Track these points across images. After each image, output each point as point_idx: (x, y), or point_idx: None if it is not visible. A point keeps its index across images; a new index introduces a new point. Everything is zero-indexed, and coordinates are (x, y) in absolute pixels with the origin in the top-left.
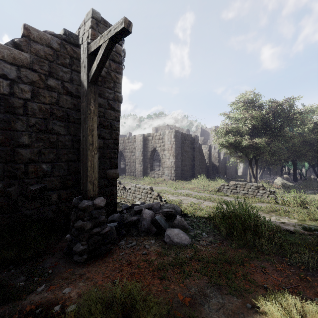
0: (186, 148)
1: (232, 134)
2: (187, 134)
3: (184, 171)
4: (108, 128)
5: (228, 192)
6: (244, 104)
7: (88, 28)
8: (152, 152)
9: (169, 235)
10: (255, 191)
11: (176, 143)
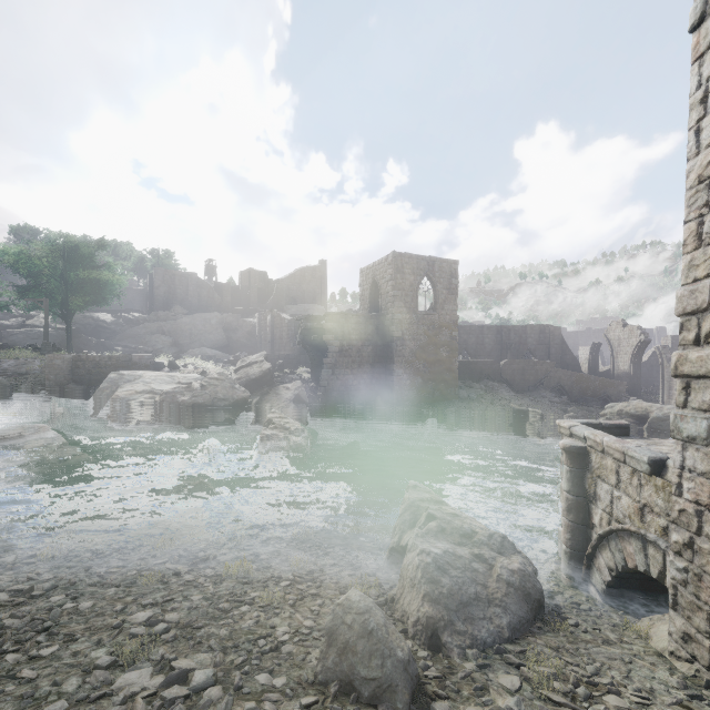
0: None
1: None
2: None
3: None
4: None
5: None
6: None
7: (669, 340)
8: None
9: None
10: None
11: None
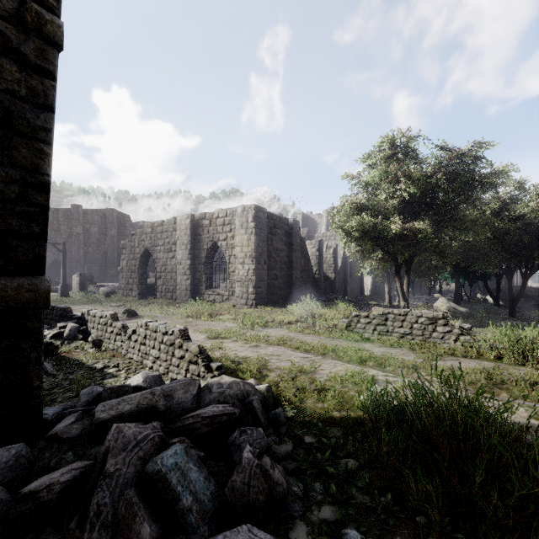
0: (277, 244)
1: (368, 213)
2: (279, 216)
3: (274, 289)
4: None
5: (369, 331)
6: (390, 155)
7: None
8: (210, 251)
9: None
10: (427, 328)
11: (257, 232)
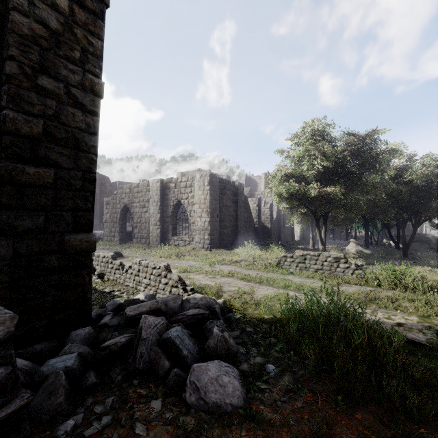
0: (226, 202)
1: (294, 180)
2: (228, 181)
3: (224, 236)
4: (68, 146)
5: (293, 267)
6: (311, 137)
7: None
8: (175, 207)
9: (196, 383)
10: (333, 265)
11: (211, 193)
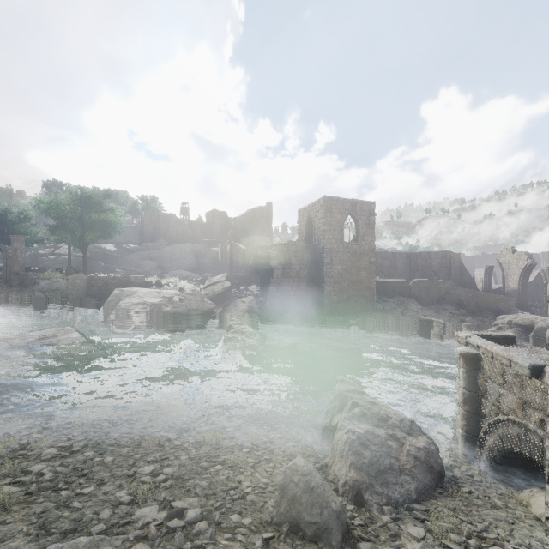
0: None
1: None
2: None
3: None
4: None
5: None
6: None
7: None
8: None
9: None
10: None
11: None
